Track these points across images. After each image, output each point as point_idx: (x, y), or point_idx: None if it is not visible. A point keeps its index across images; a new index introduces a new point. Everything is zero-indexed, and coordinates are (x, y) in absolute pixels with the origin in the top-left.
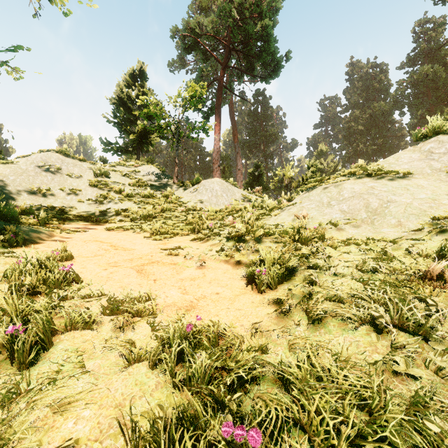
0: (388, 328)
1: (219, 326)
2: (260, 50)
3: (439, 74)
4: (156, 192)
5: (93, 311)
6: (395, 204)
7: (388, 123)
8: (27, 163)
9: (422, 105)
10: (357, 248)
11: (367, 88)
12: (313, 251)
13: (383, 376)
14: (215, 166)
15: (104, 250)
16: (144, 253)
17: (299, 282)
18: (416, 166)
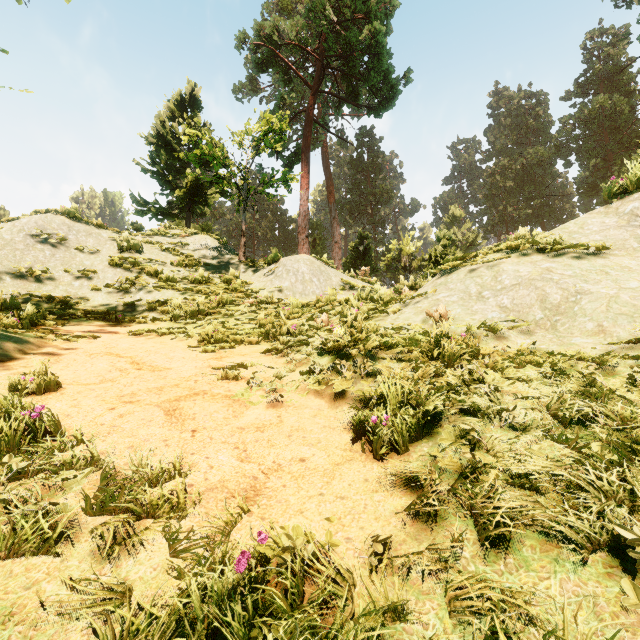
0: None
1: (304, 549)
2: (368, 68)
3: (620, 108)
4: (213, 274)
5: (66, 503)
6: (589, 296)
7: (547, 177)
8: (13, 230)
9: (596, 151)
10: (538, 373)
11: (518, 127)
12: (467, 380)
13: None
14: (301, 237)
15: (119, 370)
16: (184, 375)
17: (449, 441)
18: (613, 236)
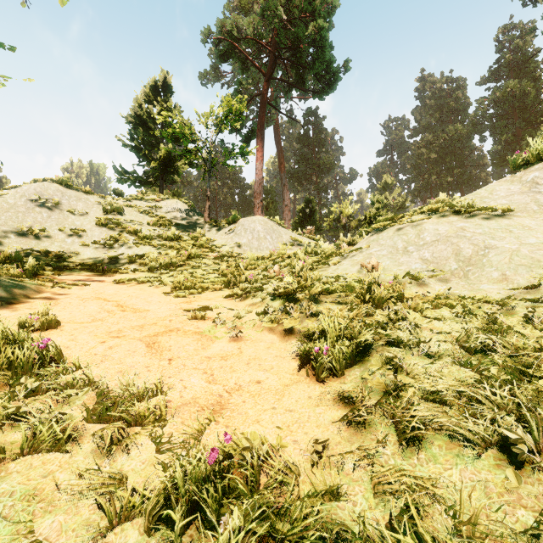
0: (535, 460)
1: (260, 448)
2: (313, 58)
3: (528, 91)
4: (182, 233)
5: (71, 414)
6: (495, 250)
7: (466, 150)
8: (16, 196)
9: (507, 128)
10: (451, 313)
11: (440, 108)
12: (393, 318)
13: None
14: (256, 202)
15: (107, 312)
16: (161, 315)
17: (376, 367)
18: (517, 201)
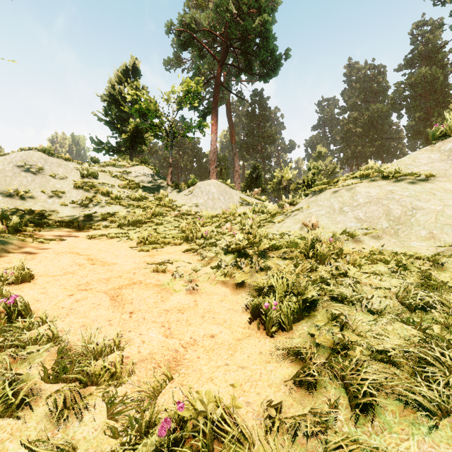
0: None
1: (213, 414)
2: (259, 47)
3: (437, 77)
4: (148, 194)
5: (31, 373)
6: (422, 211)
7: (385, 125)
8: (5, 162)
9: (420, 107)
10: (386, 269)
11: (365, 90)
12: (335, 274)
13: None
14: (211, 168)
15: (78, 265)
16: (126, 268)
17: (323, 322)
18: (437, 167)
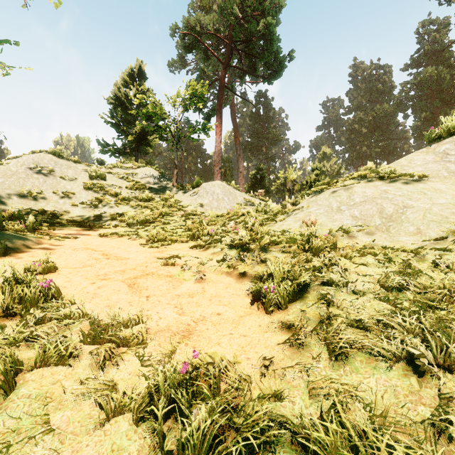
0: (433, 370)
1: (221, 362)
2: (263, 49)
3: (443, 76)
4: (154, 195)
5: (71, 338)
6: (412, 209)
7: (391, 125)
8: (18, 165)
9: (426, 107)
10: (374, 260)
11: (370, 90)
12: (327, 264)
13: (443, 448)
14: (216, 169)
15: (95, 259)
16: (138, 262)
17: (313, 301)
18: (431, 168)
